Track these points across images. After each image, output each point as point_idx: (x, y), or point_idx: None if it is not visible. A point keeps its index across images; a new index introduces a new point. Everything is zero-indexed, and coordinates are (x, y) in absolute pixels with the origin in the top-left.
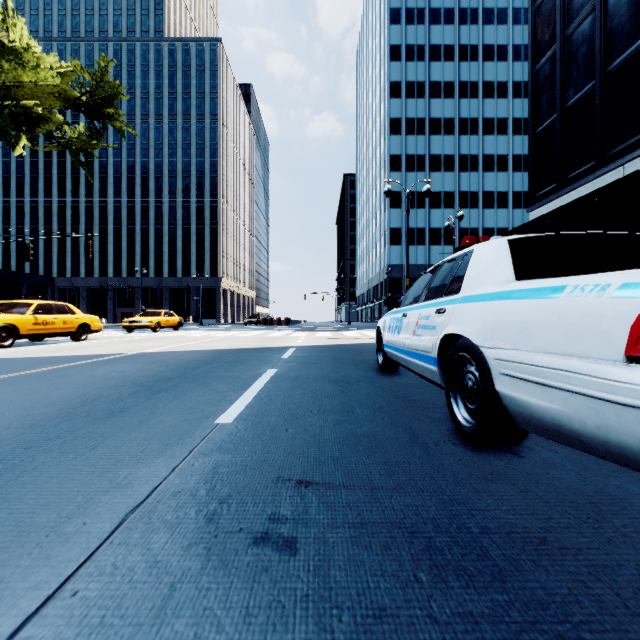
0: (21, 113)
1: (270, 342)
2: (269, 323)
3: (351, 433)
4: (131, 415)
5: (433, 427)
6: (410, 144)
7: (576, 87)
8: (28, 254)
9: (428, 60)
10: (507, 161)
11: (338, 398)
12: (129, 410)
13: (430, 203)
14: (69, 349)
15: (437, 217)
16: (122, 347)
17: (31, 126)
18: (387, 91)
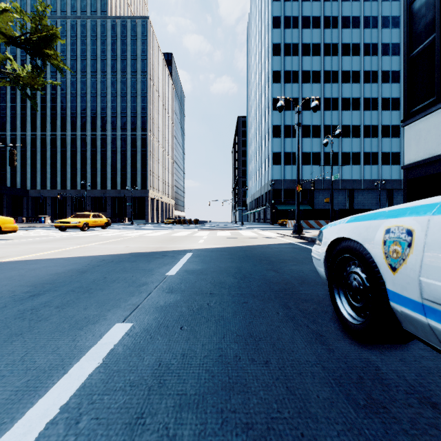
0: None
1: (171, 243)
2: (182, 223)
3: None
4: None
5: None
6: (287, 90)
7: None
8: None
9: (301, 27)
10: (359, 102)
11: None
12: None
13: (302, 134)
14: None
15: (307, 144)
16: (5, 251)
17: None
18: (270, 50)
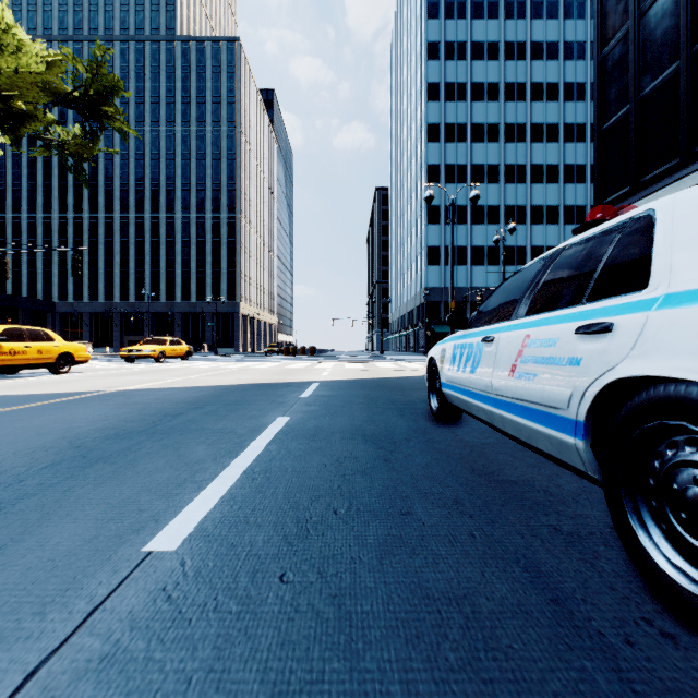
0: (0, 107)
1: (289, 375)
2: (292, 352)
3: (418, 588)
4: (0, 523)
5: (582, 564)
6: (450, 152)
7: (654, 71)
8: (5, 271)
9: (470, 59)
10: (558, 171)
11: (380, 476)
12: (9, 508)
13: (472, 218)
14: (36, 385)
15: (480, 234)
16: (104, 382)
17: (15, 124)
18: (424, 93)
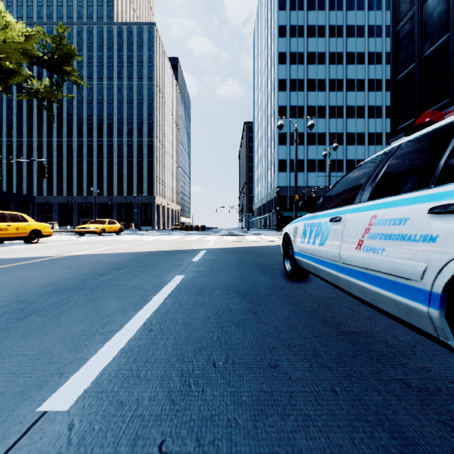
0: None
1: (186, 245)
2: (189, 229)
3: None
4: None
5: (443, 428)
6: (293, 98)
7: (432, 40)
8: None
9: (306, 36)
10: (364, 110)
11: (251, 328)
12: None
13: (307, 141)
14: (12, 251)
15: (313, 151)
16: (60, 249)
17: (5, 78)
18: (276, 59)
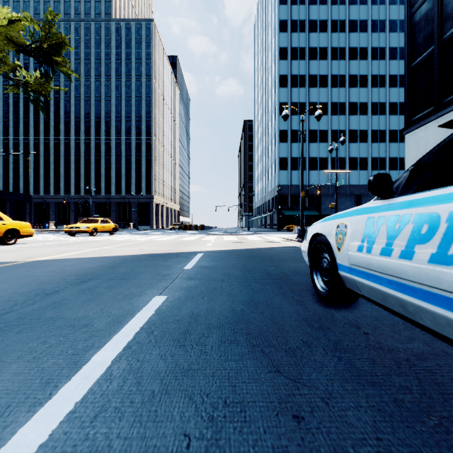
0: None
1: (181, 246)
2: (188, 228)
3: None
4: None
5: None
6: (294, 94)
7: None
8: None
9: (308, 31)
10: (367, 107)
11: None
12: None
13: (309, 138)
14: None
15: (314, 149)
16: (31, 252)
17: None
18: (277, 54)
